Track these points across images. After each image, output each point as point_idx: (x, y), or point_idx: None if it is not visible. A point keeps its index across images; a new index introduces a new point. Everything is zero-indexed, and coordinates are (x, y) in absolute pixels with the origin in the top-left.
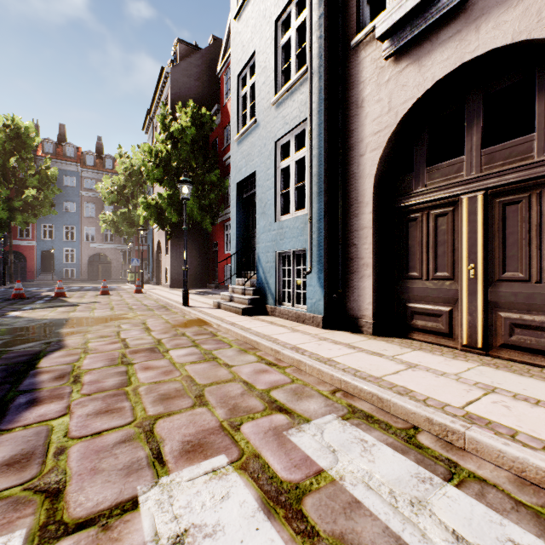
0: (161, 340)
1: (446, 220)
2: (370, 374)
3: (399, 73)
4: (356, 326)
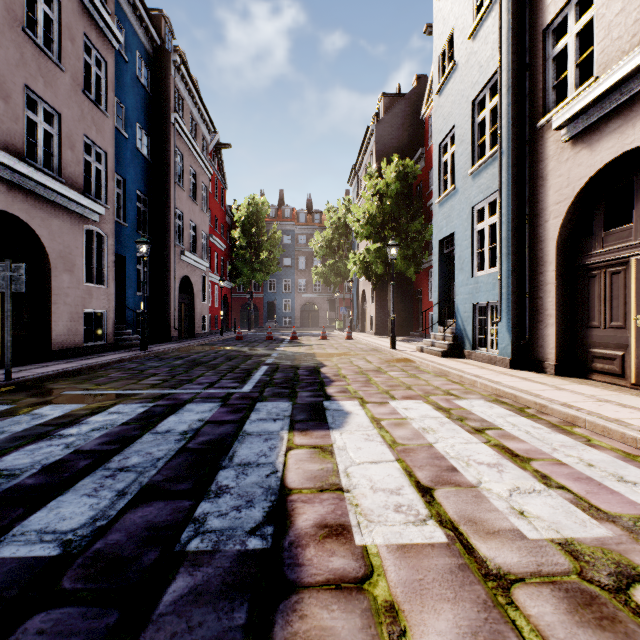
0: (380, 367)
1: (619, 277)
2: (520, 388)
3: (575, 155)
4: (541, 368)
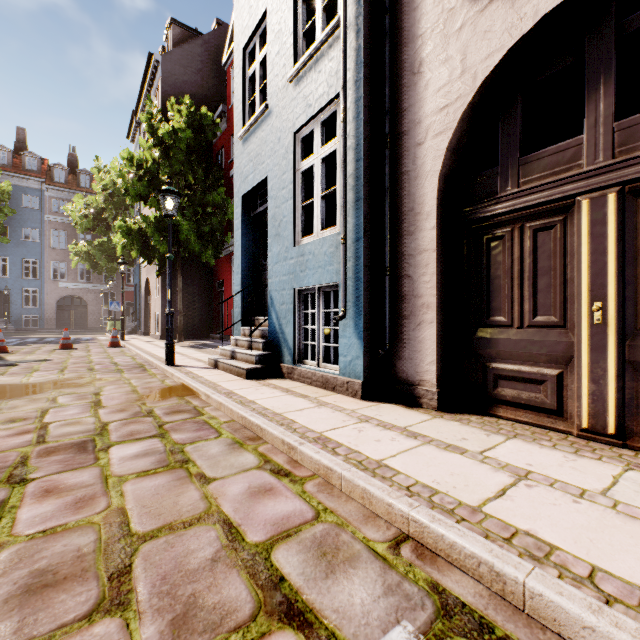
0: (108, 424)
1: (552, 235)
2: (457, 499)
3: (479, 14)
4: (411, 396)
